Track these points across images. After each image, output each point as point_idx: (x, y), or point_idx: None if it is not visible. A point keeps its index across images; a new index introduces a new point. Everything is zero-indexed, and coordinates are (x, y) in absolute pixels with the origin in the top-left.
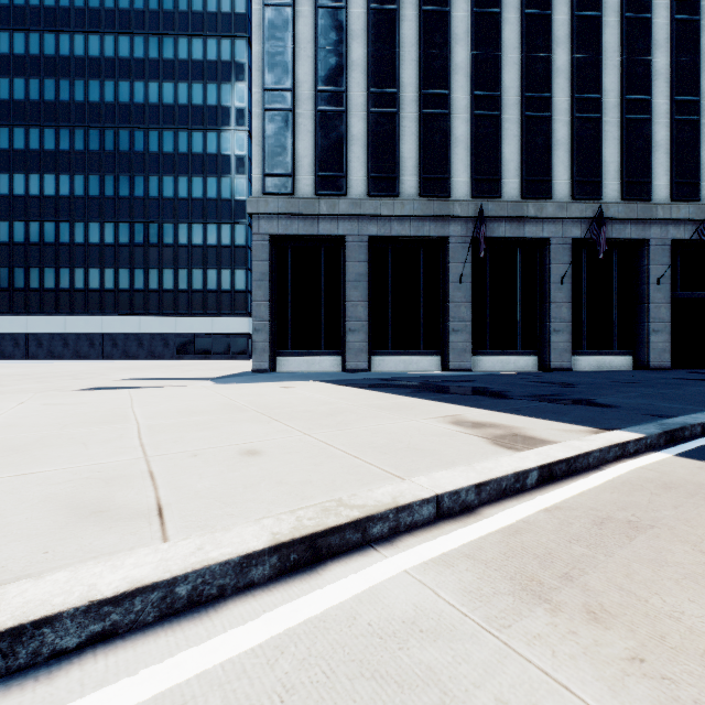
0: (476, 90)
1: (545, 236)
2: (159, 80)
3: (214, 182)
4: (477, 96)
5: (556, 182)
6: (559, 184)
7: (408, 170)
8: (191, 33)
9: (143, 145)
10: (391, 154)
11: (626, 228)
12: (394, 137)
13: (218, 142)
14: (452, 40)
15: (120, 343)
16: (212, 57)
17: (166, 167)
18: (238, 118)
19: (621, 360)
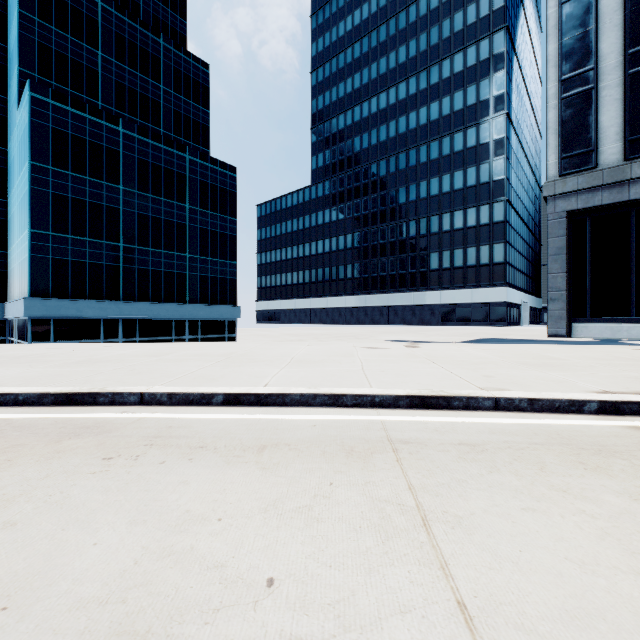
0: None
1: None
2: (427, 104)
3: (472, 171)
4: None
5: None
6: None
7: None
8: (452, 53)
9: (415, 160)
10: None
11: None
12: None
13: (477, 135)
14: None
15: (399, 313)
16: (470, 63)
17: (432, 171)
18: (496, 105)
19: None
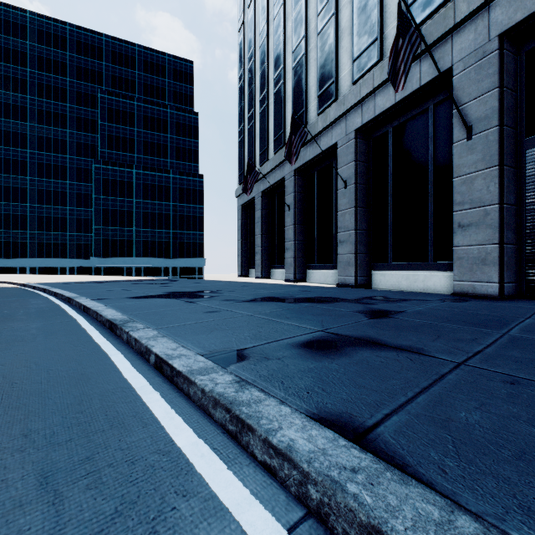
0: (293, 47)
1: (333, 142)
2: None
3: None
4: (294, 51)
5: (341, 77)
6: (343, 77)
7: (271, 139)
8: None
9: None
10: (265, 134)
11: (413, 75)
12: (266, 122)
13: None
14: (286, 21)
15: None
16: None
17: None
18: None
19: (442, 278)
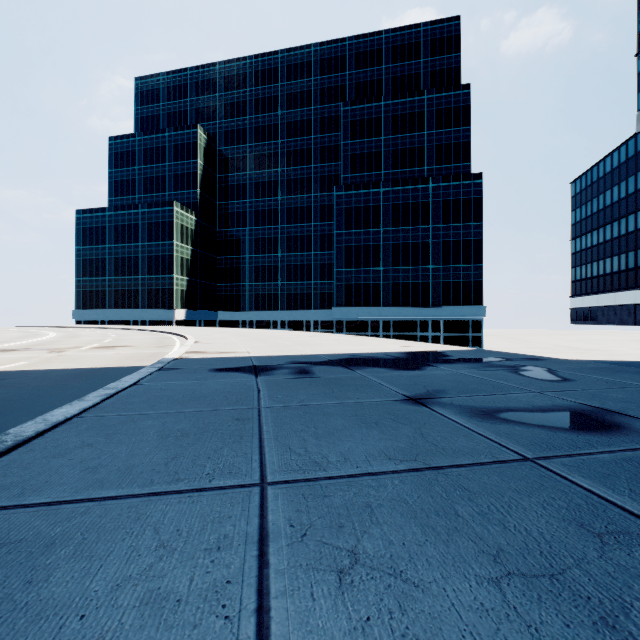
0: None
1: None
2: None
3: None
4: None
5: None
6: None
7: None
8: None
9: None
10: None
11: None
12: None
13: None
14: None
15: None
16: None
17: None
18: None
19: None
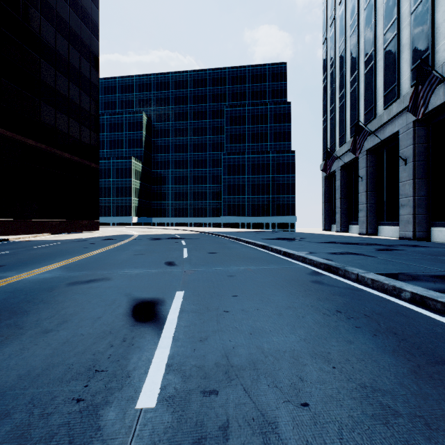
0: (365, 58)
1: (396, 130)
2: None
3: None
4: (365, 61)
5: (402, 81)
6: (404, 81)
7: (348, 126)
8: None
9: None
10: (343, 123)
11: None
12: (343, 114)
13: None
14: (359, 38)
15: None
16: None
17: None
18: None
19: None
